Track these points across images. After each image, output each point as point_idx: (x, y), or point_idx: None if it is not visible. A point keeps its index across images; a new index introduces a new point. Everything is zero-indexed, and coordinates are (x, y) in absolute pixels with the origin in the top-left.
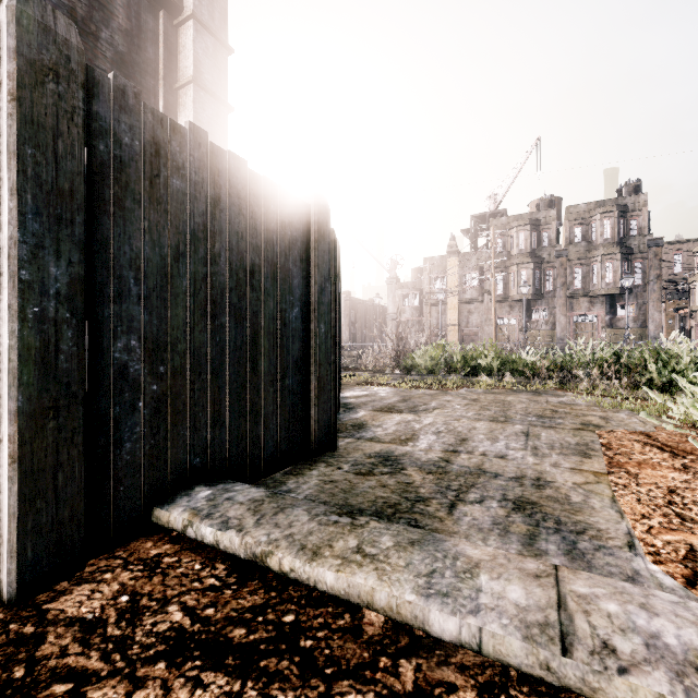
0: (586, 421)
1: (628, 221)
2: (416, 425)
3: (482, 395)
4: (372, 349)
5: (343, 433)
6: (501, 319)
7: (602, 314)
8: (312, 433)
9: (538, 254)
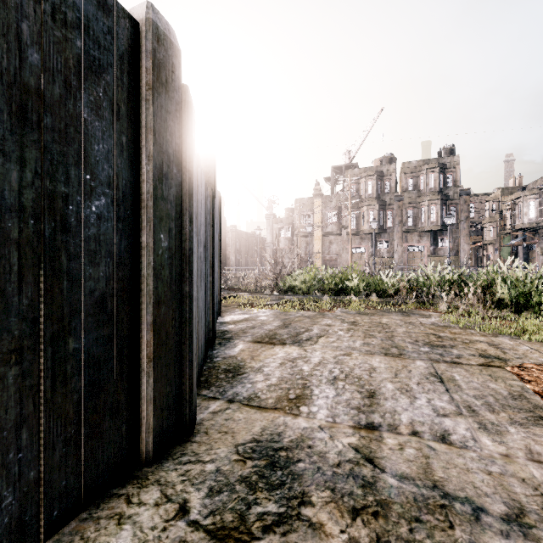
0: (481, 351)
1: (446, 176)
2: (304, 367)
3: (358, 316)
4: (253, 272)
5: (210, 388)
6: (354, 248)
7: (428, 245)
8: (142, 423)
9: (382, 198)
